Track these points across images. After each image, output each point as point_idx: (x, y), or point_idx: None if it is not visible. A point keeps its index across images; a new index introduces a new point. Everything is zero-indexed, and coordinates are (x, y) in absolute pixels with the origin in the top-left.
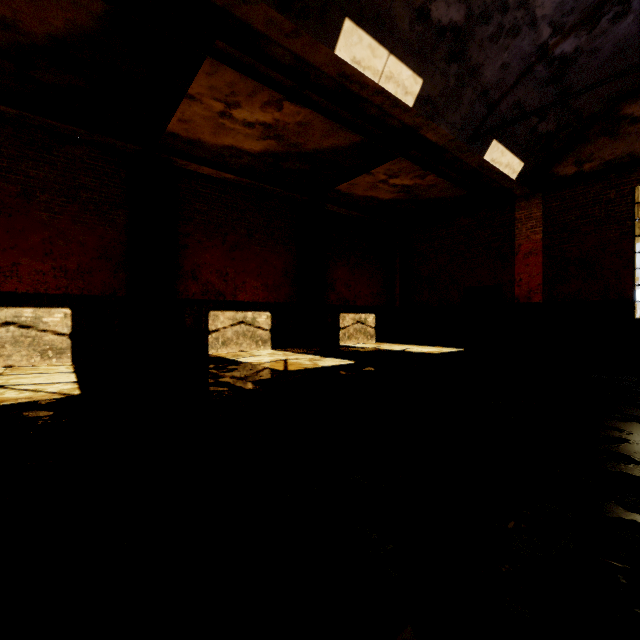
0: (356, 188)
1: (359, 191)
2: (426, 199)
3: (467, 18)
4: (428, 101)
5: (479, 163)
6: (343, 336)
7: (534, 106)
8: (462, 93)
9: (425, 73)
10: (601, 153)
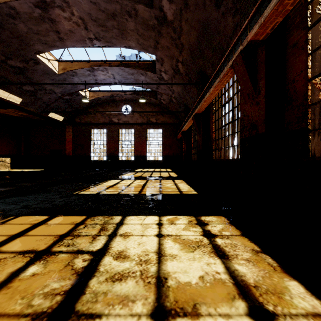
0: None
1: (1, 112)
2: (33, 119)
3: (35, 89)
4: (25, 103)
5: (48, 116)
6: None
7: (63, 106)
8: (37, 102)
9: (23, 97)
10: (85, 119)
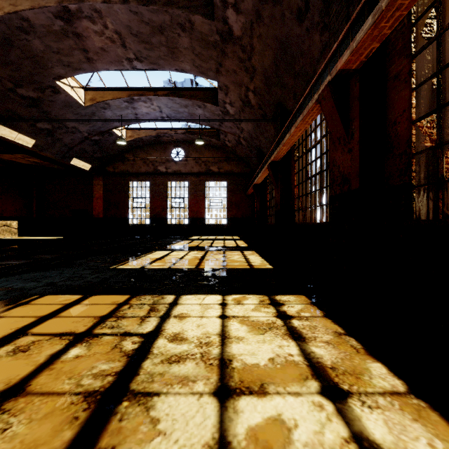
0: (3, 156)
1: (5, 158)
2: (50, 167)
3: (53, 128)
4: (39, 146)
5: (69, 164)
6: None
7: (90, 150)
8: (55, 144)
9: (36, 139)
10: (120, 167)
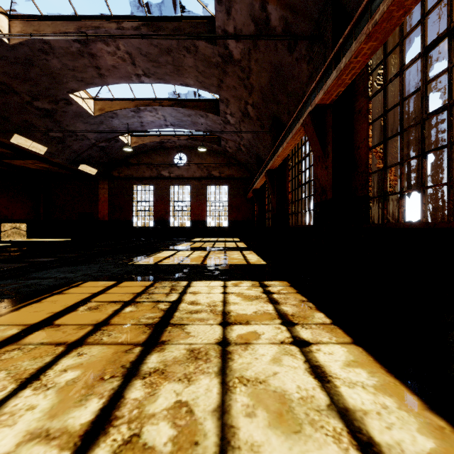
0: (15, 162)
1: (16, 163)
2: (57, 172)
3: (64, 136)
4: (51, 153)
5: (77, 169)
6: (4, 236)
7: (97, 155)
8: (65, 151)
9: (48, 146)
10: (125, 172)
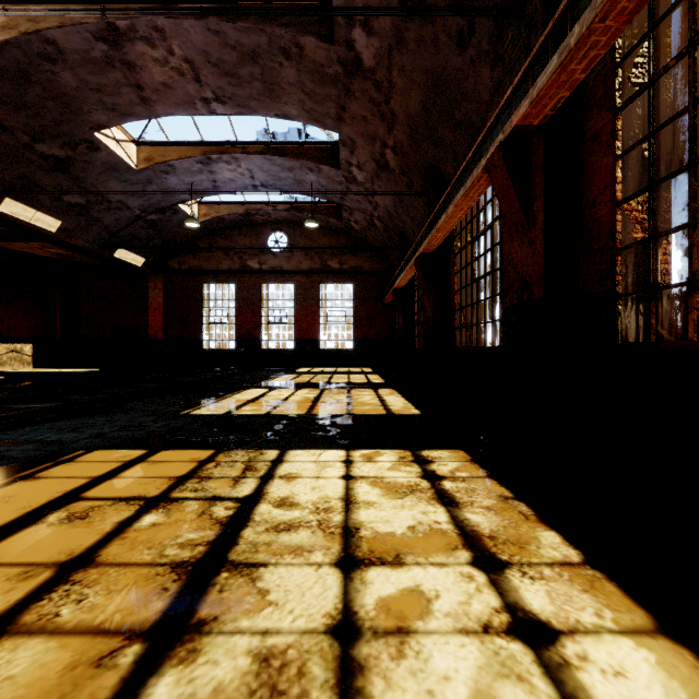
0: (12, 246)
1: (15, 248)
2: (81, 262)
3: (88, 202)
4: (67, 230)
5: (112, 257)
6: None
7: (144, 235)
8: (91, 227)
9: (63, 219)
10: (189, 262)
